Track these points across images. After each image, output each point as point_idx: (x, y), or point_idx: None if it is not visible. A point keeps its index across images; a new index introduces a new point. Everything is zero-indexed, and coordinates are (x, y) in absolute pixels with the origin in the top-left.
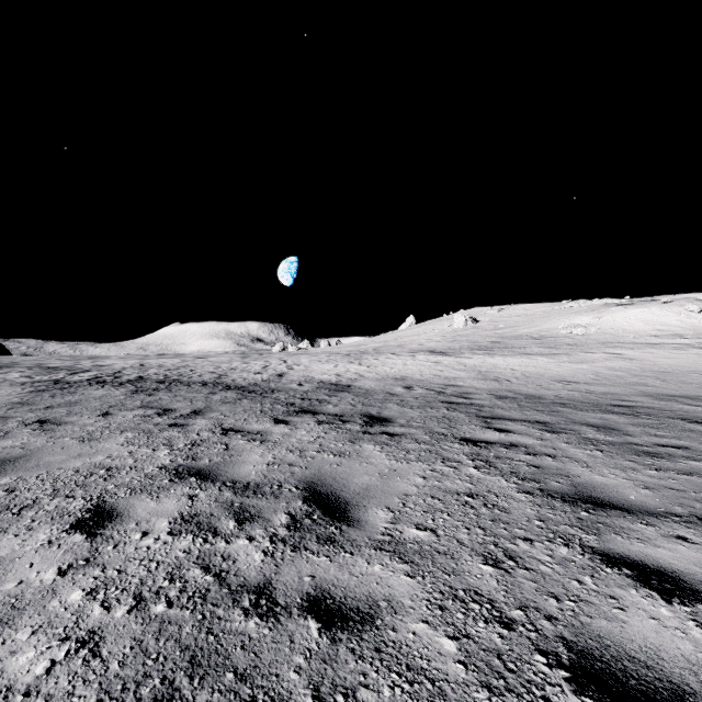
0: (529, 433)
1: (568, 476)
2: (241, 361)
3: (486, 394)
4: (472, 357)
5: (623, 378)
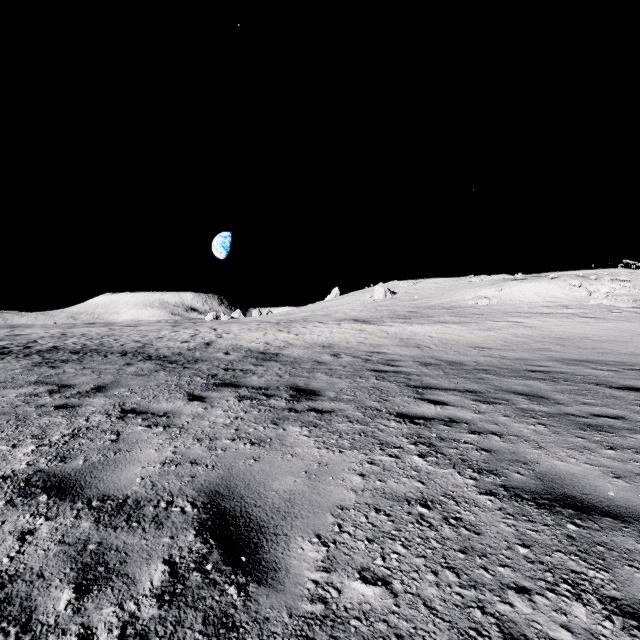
0: (464, 405)
1: (527, 463)
2: (171, 329)
3: (411, 361)
4: (392, 325)
5: (529, 344)
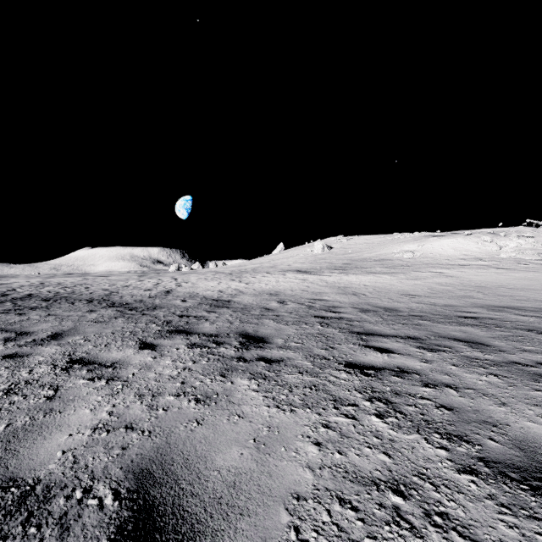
0: (410, 353)
1: (496, 425)
2: (137, 279)
3: (350, 307)
4: (331, 275)
5: (453, 292)
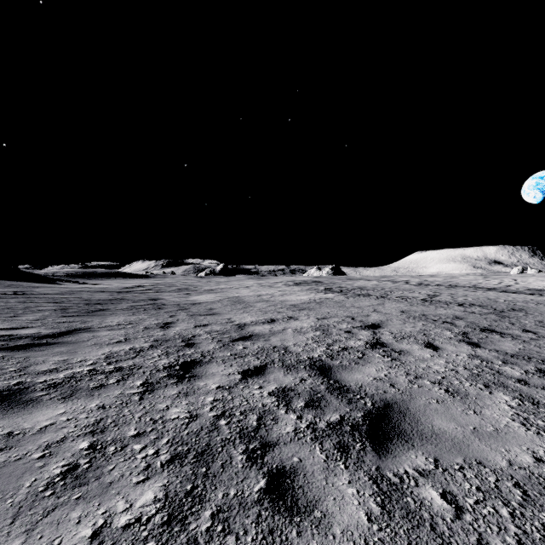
0: None
1: None
2: (483, 279)
3: None
4: None
5: None
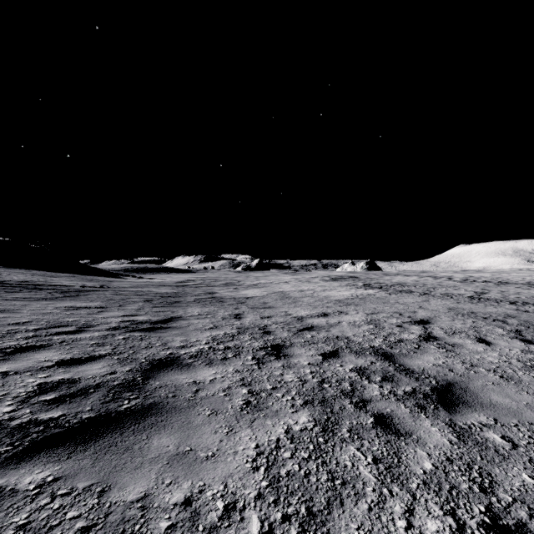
0: None
1: None
2: None
3: None
4: None
5: None
